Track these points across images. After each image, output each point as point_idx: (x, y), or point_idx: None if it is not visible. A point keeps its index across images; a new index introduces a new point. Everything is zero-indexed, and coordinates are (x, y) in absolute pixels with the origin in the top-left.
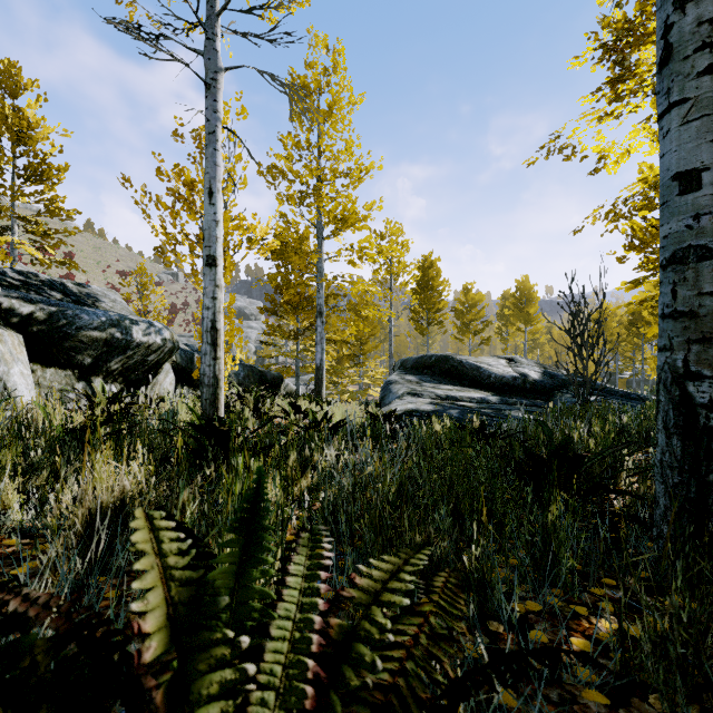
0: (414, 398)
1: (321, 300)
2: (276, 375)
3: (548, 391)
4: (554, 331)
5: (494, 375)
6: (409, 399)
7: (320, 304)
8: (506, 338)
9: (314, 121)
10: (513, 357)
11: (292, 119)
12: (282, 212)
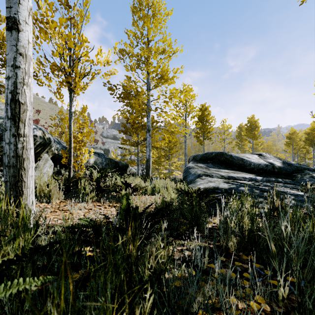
0: (209, 178)
1: (149, 123)
2: (124, 164)
3: (290, 173)
4: (264, 144)
5: (253, 164)
6: (208, 179)
7: (148, 125)
8: (240, 147)
9: (145, 21)
10: (260, 153)
11: (133, 25)
12: (128, 75)
